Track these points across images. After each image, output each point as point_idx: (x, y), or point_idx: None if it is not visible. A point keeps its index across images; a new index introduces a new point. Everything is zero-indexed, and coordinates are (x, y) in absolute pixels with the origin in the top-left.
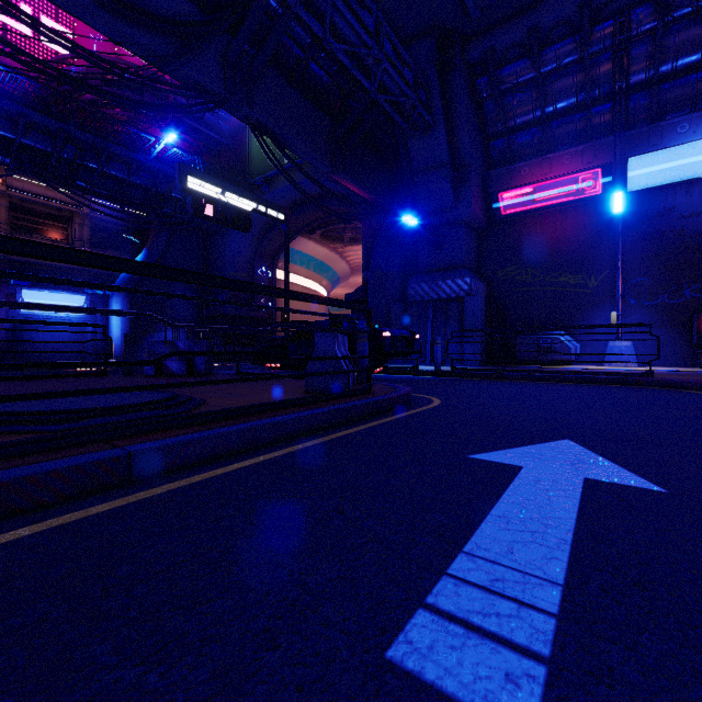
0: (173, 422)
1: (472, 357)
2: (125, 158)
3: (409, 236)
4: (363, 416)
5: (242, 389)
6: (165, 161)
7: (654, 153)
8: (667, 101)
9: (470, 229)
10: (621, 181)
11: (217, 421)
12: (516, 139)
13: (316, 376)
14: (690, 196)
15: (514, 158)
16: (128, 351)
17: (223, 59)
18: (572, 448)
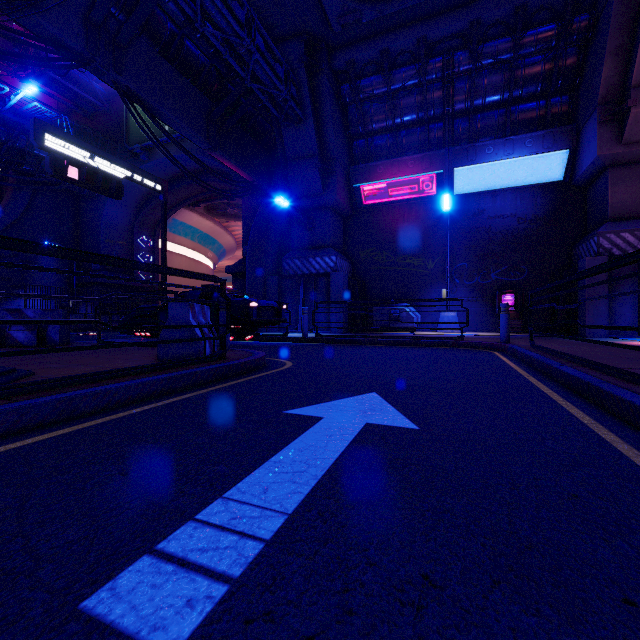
0: None
1: (336, 325)
2: None
3: (285, 216)
4: (209, 380)
5: (91, 359)
6: (23, 114)
7: (471, 166)
8: (479, 128)
9: (336, 214)
10: (449, 186)
11: (30, 393)
12: (373, 142)
13: (169, 344)
14: (495, 203)
15: (373, 157)
16: None
17: (85, 18)
18: (373, 399)
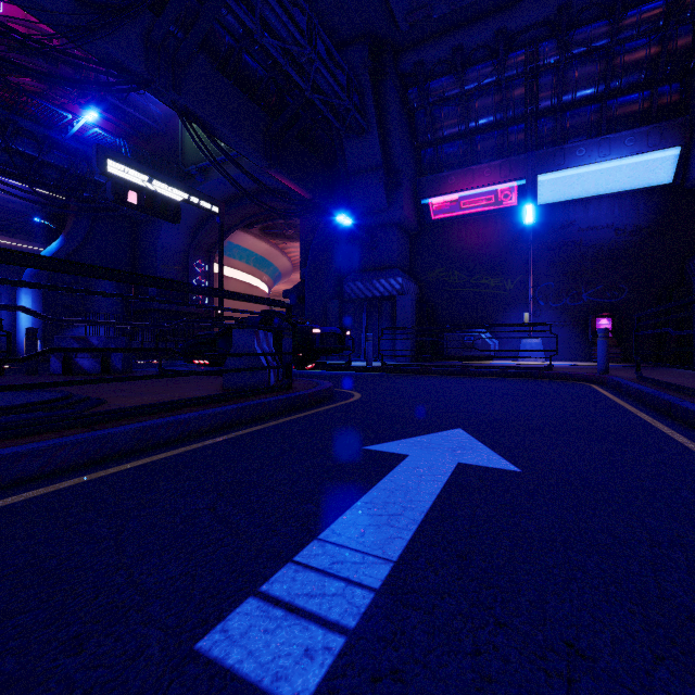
0: (52, 425)
1: (403, 353)
2: (36, 134)
3: (346, 235)
4: (277, 412)
5: (156, 388)
6: (84, 141)
7: (558, 172)
8: (569, 127)
9: (402, 232)
10: (532, 195)
11: (108, 422)
12: (444, 150)
13: (234, 373)
14: (587, 212)
15: (443, 167)
16: (31, 347)
17: (146, 39)
18: (460, 436)
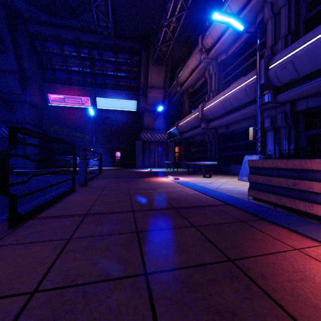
0: None
1: (30, 165)
2: None
3: None
4: None
5: None
6: None
7: (103, 98)
8: (106, 83)
9: (33, 106)
10: (95, 104)
11: None
12: (57, 74)
13: None
14: (114, 115)
15: (57, 81)
16: None
17: None
18: None
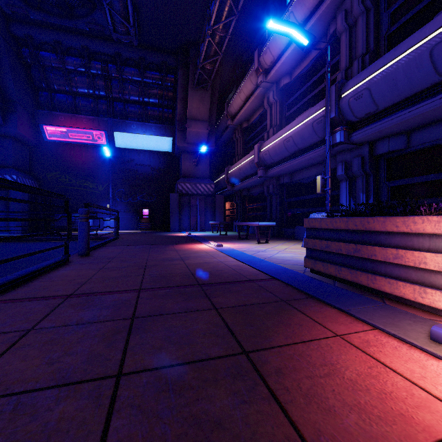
0: None
1: (16, 227)
2: None
3: None
4: None
5: None
6: None
7: (124, 133)
8: (129, 112)
9: (20, 143)
10: (112, 141)
11: None
12: (56, 97)
13: None
14: (139, 156)
15: (56, 108)
16: None
17: None
18: None
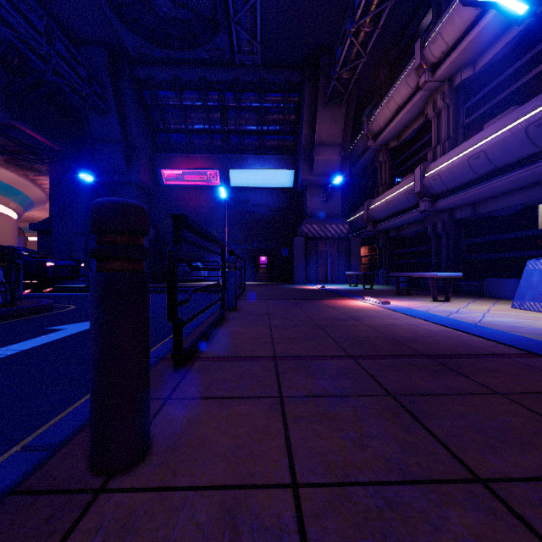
0: None
1: None
2: None
3: (93, 185)
4: None
5: None
6: None
7: (240, 169)
8: (245, 145)
9: (140, 190)
10: (227, 180)
11: None
12: (172, 138)
13: None
14: (256, 196)
15: (172, 149)
16: None
17: None
18: None
